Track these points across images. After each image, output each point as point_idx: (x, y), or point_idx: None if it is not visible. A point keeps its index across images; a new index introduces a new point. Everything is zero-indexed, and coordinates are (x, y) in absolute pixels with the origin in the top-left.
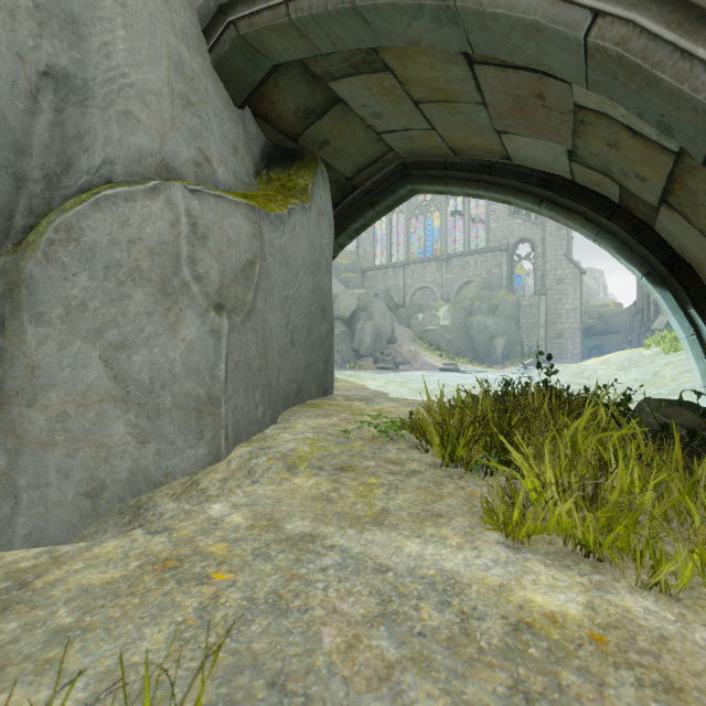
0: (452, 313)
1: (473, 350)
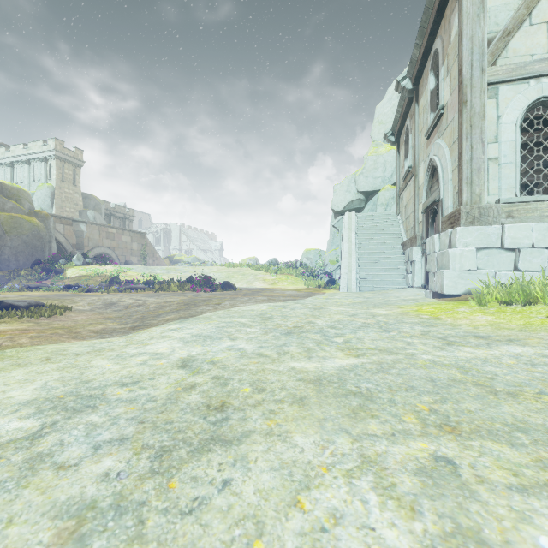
0: None
1: None
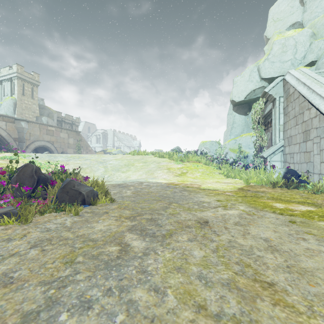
0: None
1: None
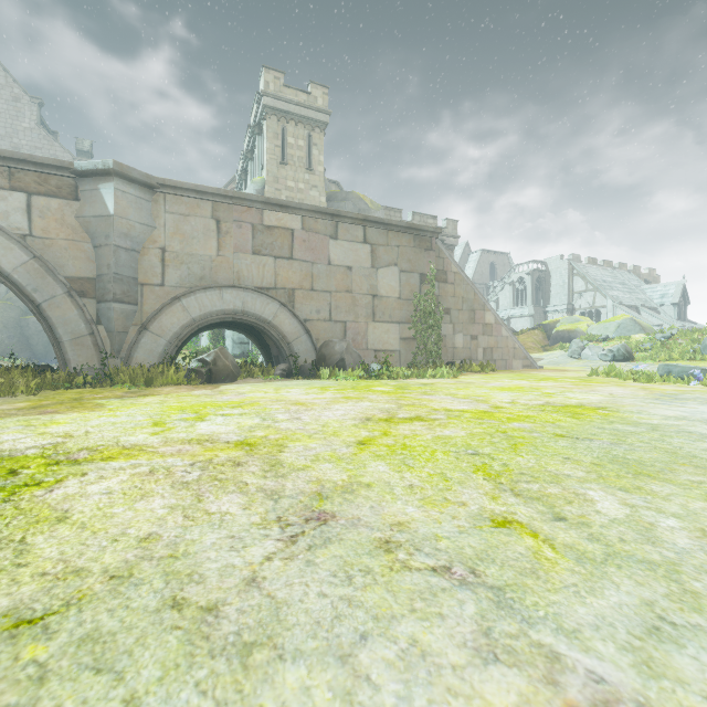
0: (1, 311)
1: (30, 350)
